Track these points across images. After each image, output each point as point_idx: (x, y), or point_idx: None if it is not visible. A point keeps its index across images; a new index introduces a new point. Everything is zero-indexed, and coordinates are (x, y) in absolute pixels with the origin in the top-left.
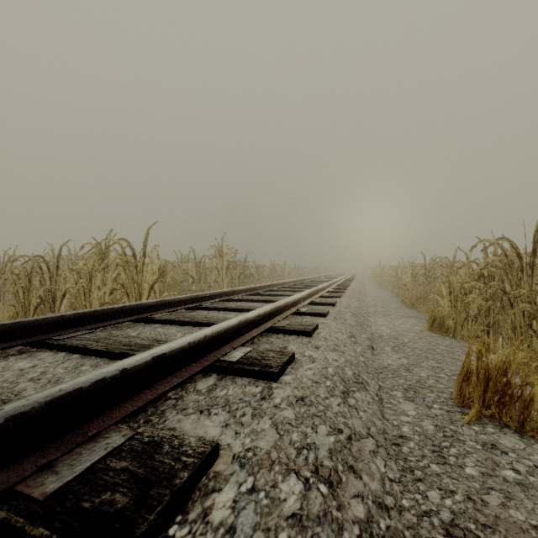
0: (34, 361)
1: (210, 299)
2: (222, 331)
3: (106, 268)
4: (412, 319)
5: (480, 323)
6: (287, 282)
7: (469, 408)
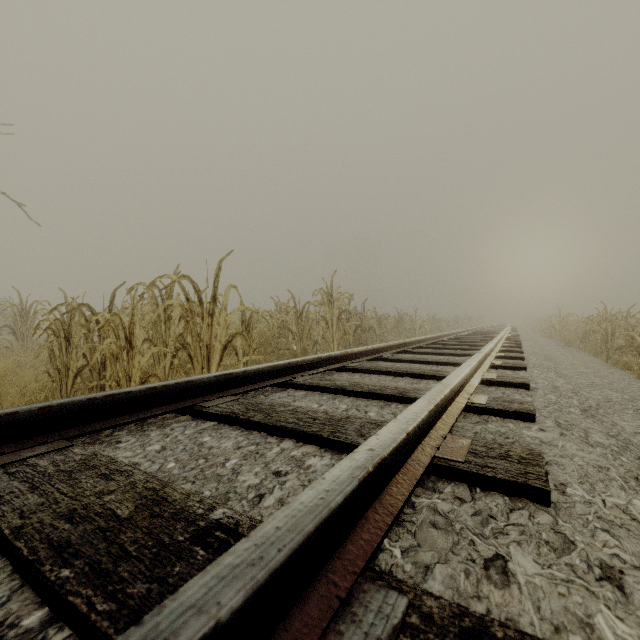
0: None
1: (310, 369)
2: (297, 556)
3: (168, 320)
4: None
5: None
6: (423, 340)
7: None
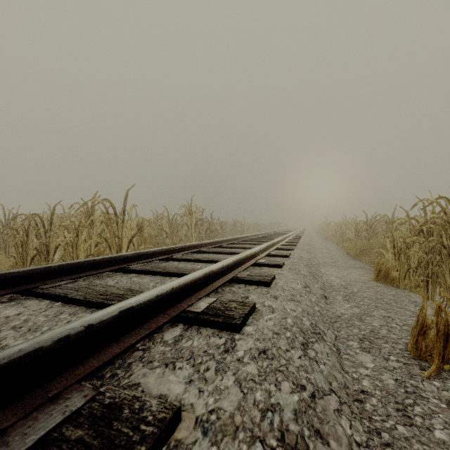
0: (19, 308)
1: (180, 251)
2: (188, 283)
3: (92, 224)
4: (358, 270)
5: (419, 273)
6: (246, 236)
7: (426, 360)
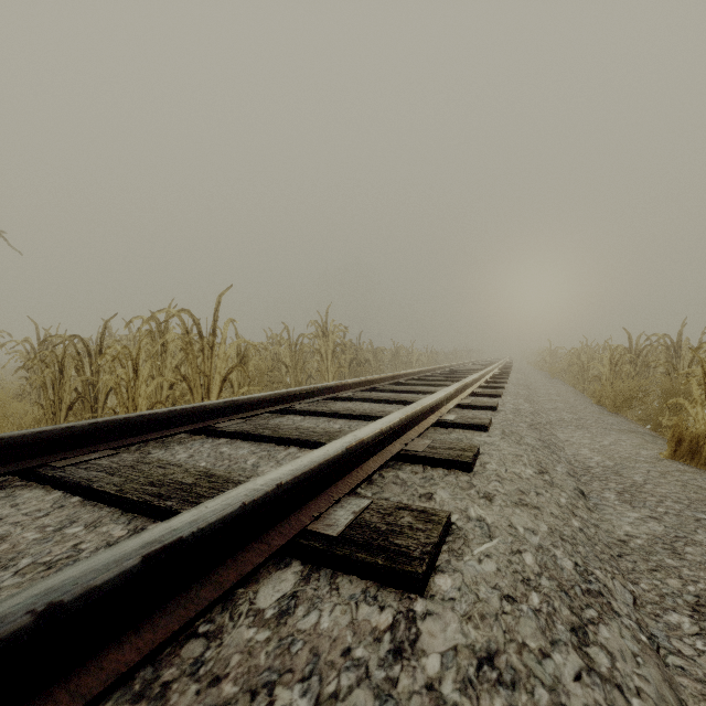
0: (1, 508)
1: (307, 398)
2: (313, 471)
3: (164, 352)
4: (628, 436)
5: None
6: (417, 372)
7: None
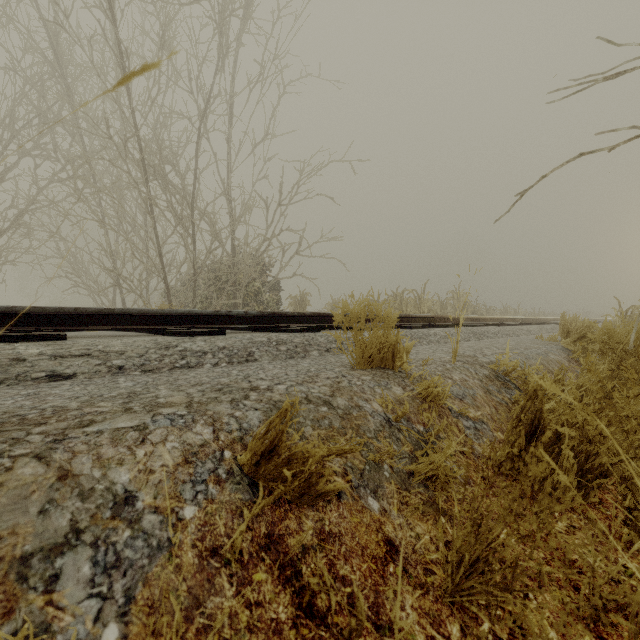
0: None
1: None
2: (480, 317)
3: (401, 305)
4: None
5: None
6: None
7: None
